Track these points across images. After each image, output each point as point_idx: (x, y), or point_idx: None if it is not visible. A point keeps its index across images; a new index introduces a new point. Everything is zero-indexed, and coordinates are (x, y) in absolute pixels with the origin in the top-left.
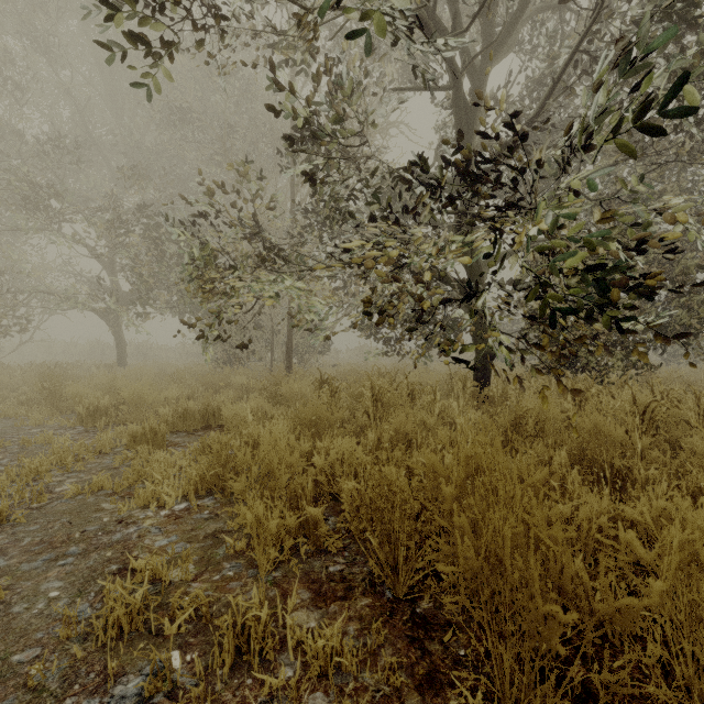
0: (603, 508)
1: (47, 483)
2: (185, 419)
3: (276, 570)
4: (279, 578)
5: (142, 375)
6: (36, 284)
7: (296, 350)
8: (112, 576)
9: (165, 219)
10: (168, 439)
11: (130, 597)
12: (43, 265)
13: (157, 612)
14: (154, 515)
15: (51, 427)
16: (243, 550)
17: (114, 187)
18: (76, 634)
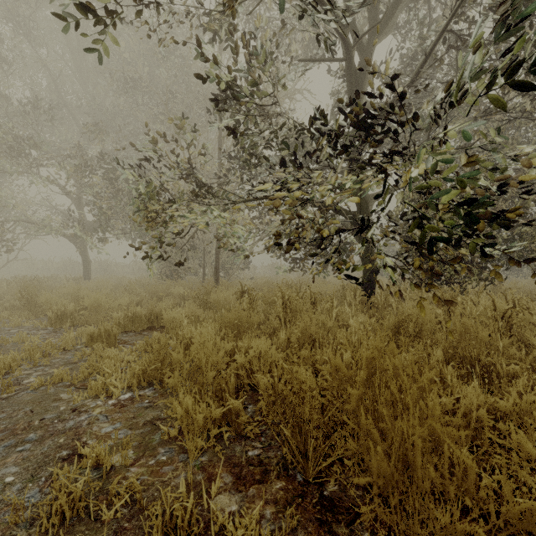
0: (480, 401)
1: (17, 376)
2: (134, 322)
3: (203, 454)
4: (206, 462)
5: (102, 286)
6: (20, 215)
7: (223, 266)
8: (59, 465)
9: (117, 162)
10: (120, 338)
11: (72, 486)
12: (25, 200)
13: (98, 496)
14: (103, 404)
15: (26, 328)
16: (176, 436)
17: (82, 140)
18: (23, 520)
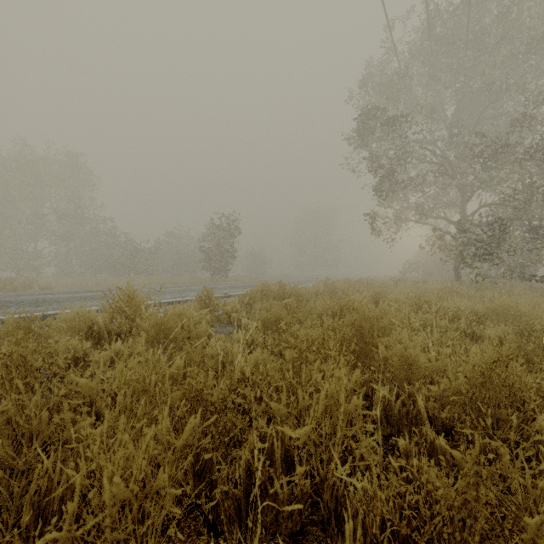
0: None
1: None
2: None
3: None
4: None
5: None
6: None
7: None
8: None
9: None
10: None
11: None
12: None
13: None
14: None
15: None
16: None
17: None
18: None
